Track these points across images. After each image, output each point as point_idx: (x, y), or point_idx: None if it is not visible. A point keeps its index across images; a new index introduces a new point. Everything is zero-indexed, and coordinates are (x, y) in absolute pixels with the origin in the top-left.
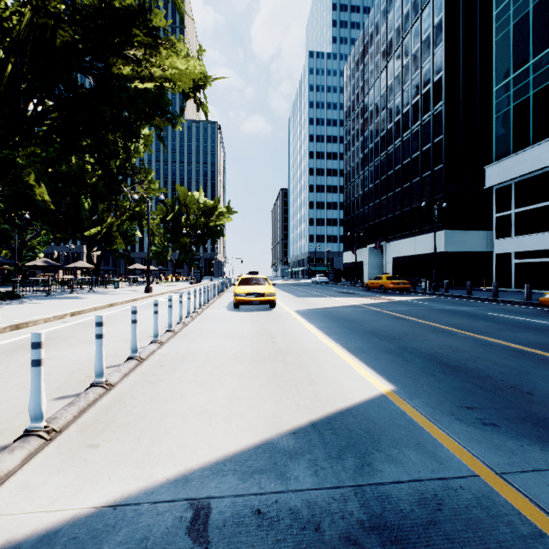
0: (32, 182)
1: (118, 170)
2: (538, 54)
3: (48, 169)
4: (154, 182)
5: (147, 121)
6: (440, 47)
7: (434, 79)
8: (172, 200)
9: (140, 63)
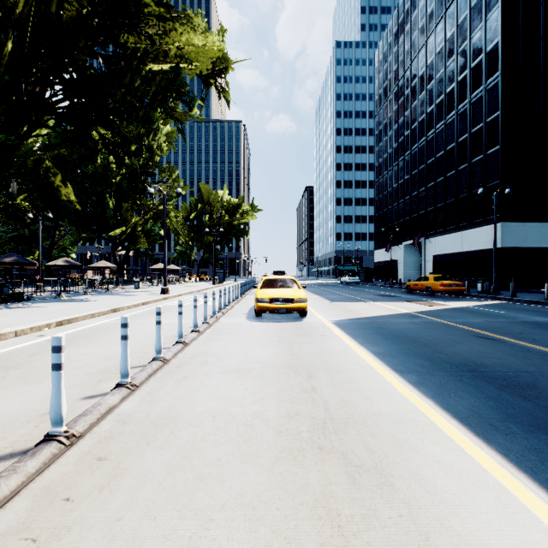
0: (58, 182)
1: (142, 168)
2: None
3: (75, 170)
4: (178, 180)
5: (162, 104)
6: (495, 10)
7: (487, 48)
8: (196, 198)
9: (153, 40)
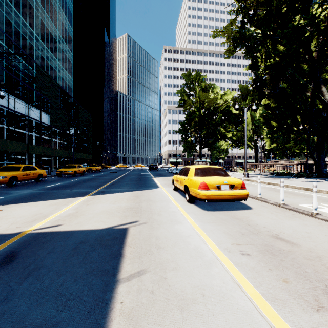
0: None
1: None
2: None
3: None
4: None
5: None
6: None
7: None
8: None
9: None
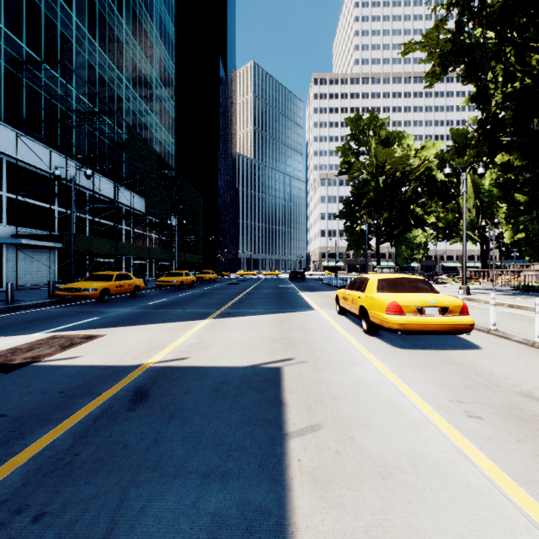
0: None
1: None
2: None
3: None
4: None
5: None
6: None
7: None
8: None
9: None
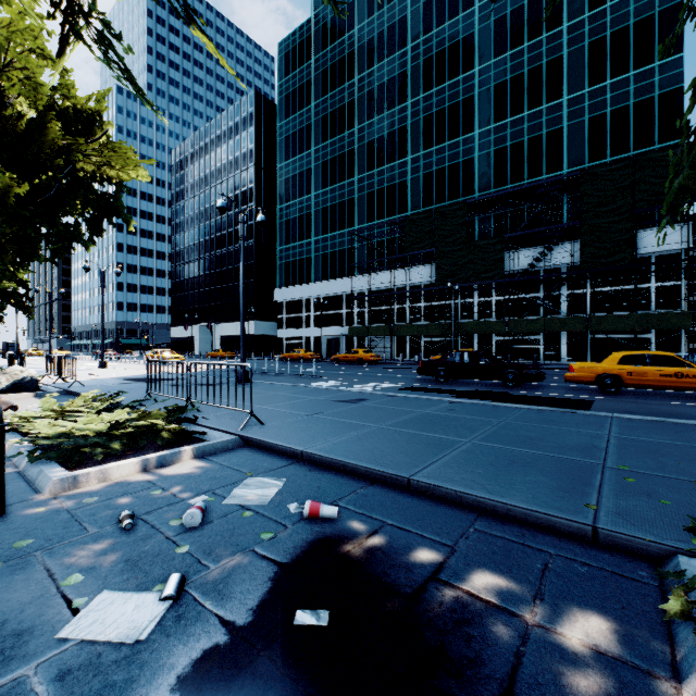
0: None
1: None
2: (293, 243)
3: None
4: None
5: (69, 243)
6: (252, 205)
7: (249, 222)
8: None
9: None
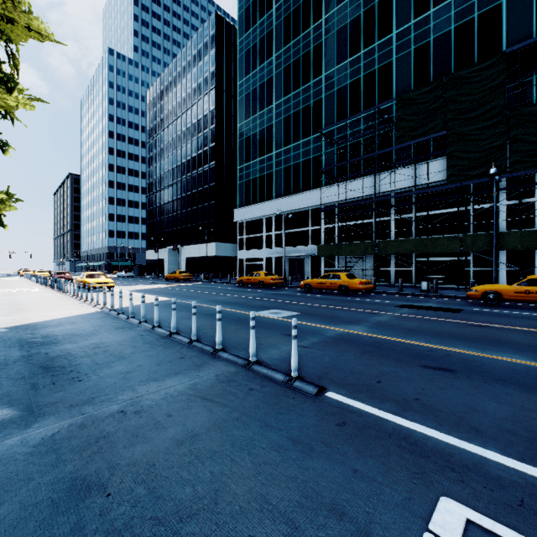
0: None
1: None
2: (253, 160)
3: None
4: None
5: None
6: (213, 127)
7: (210, 145)
8: None
9: None
